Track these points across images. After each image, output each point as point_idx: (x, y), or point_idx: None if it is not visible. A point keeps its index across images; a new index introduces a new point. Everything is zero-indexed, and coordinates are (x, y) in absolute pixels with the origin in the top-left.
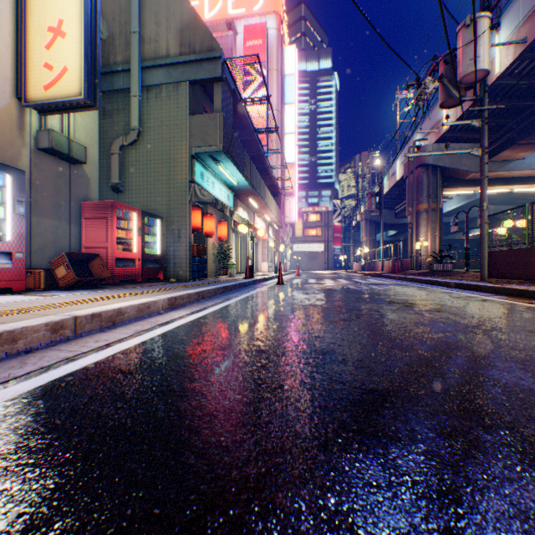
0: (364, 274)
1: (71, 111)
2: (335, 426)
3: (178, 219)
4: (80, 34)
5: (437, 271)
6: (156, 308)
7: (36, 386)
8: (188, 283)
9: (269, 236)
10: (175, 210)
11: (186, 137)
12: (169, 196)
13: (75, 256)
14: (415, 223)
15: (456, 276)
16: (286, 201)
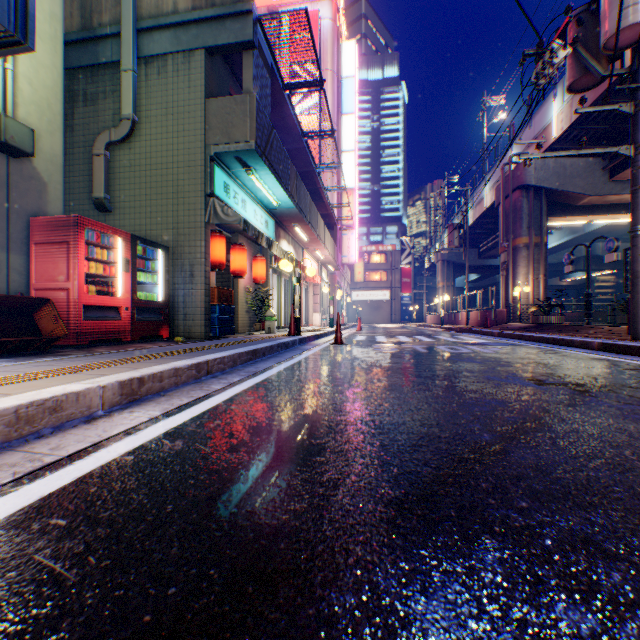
0: (444, 329)
1: None
2: None
3: (190, 249)
4: None
5: (548, 325)
6: (82, 406)
7: None
8: (198, 345)
9: (322, 280)
10: (186, 236)
11: (202, 130)
12: (177, 217)
13: (2, 301)
14: (512, 263)
15: (583, 332)
16: (343, 236)
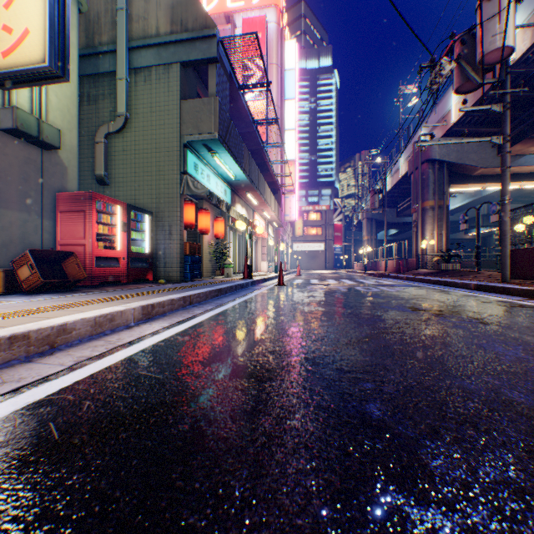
0: (367, 274)
1: (36, 84)
2: None
3: (169, 214)
4: None
5: (446, 271)
6: (124, 319)
7: None
8: (177, 285)
9: (269, 235)
10: (166, 204)
11: (178, 124)
12: (159, 189)
13: (43, 254)
14: (421, 221)
15: (470, 276)
16: (286, 198)
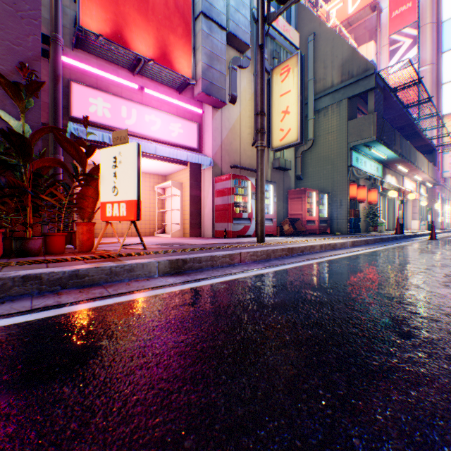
0: None
1: (289, 148)
2: (444, 271)
3: (339, 193)
4: (296, 110)
5: None
6: (346, 245)
7: (333, 258)
8: (350, 235)
9: (420, 195)
10: (337, 187)
11: (345, 136)
12: (332, 178)
13: (289, 219)
14: None
15: None
16: (443, 154)
